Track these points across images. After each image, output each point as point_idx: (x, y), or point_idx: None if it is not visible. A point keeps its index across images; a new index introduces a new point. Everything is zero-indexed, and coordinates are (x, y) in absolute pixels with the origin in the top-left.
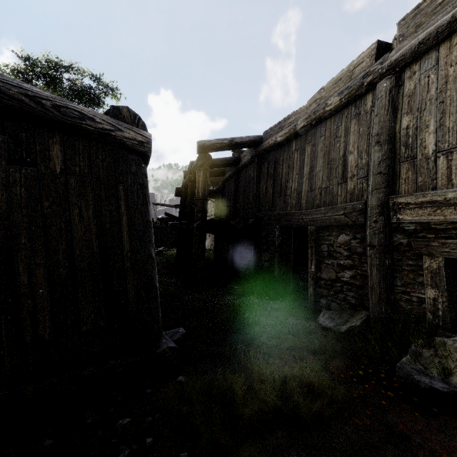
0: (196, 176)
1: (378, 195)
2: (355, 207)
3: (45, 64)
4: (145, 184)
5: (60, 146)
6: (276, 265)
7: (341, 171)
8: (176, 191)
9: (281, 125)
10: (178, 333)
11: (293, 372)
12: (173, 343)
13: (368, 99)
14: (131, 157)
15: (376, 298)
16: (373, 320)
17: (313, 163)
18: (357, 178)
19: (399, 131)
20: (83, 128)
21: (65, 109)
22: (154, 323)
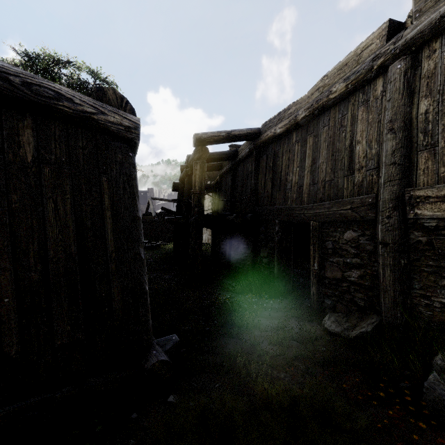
0: (193, 170)
1: (391, 187)
2: (364, 201)
3: (43, 59)
4: (133, 175)
5: (32, 130)
6: (276, 262)
7: (347, 162)
8: (173, 186)
9: (281, 116)
10: (170, 341)
11: (303, 394)
12: (164, 355)
13: (378, 84)
14: (116, 144)
15: (390, 302)
16: (386, 326)
17: (315, 155)
18: (366, 170)
19: (416, 116)
20: (59, 110)
21: (37, 87)
22: (143, 333)
